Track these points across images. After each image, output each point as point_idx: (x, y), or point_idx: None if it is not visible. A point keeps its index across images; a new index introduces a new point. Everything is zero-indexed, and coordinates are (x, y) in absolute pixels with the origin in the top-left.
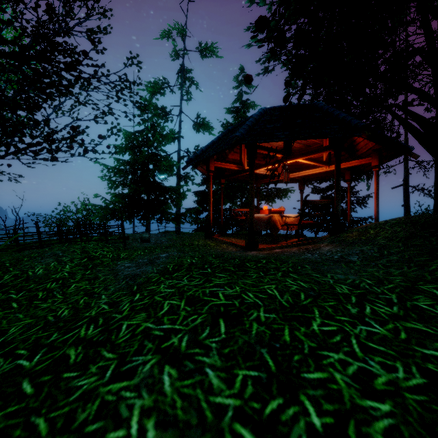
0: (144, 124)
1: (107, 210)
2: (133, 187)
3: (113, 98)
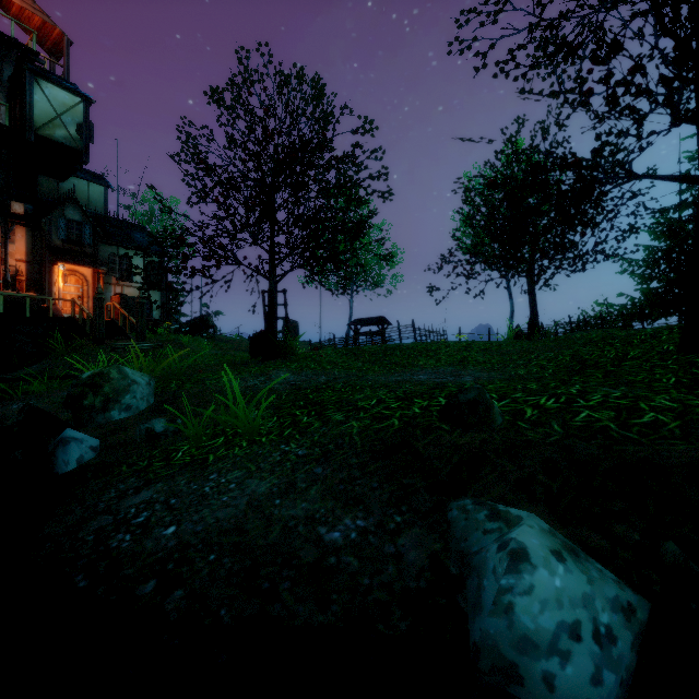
0: (689, 191)
1: (631, 309)
2: (667, 278)
3: (628, 214)
